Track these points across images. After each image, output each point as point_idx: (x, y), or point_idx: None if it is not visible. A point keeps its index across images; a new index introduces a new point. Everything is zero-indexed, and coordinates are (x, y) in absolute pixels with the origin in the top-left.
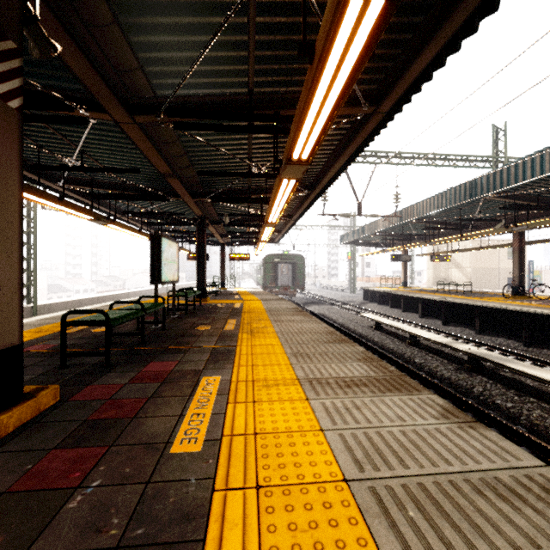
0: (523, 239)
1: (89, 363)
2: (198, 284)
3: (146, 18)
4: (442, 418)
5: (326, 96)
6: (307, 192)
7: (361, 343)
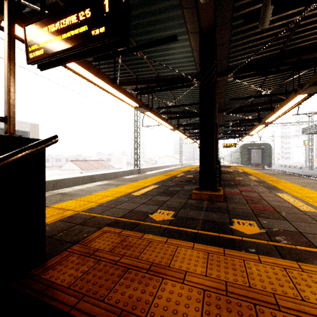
0: None
1: None
2: None
3: (242, 35)
4: None
5: None
6: None
7: None
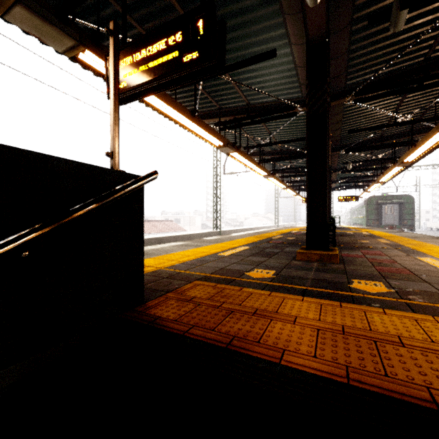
0: None
1: None
2: None
3: (366, 41)
4: None
5: None
6: None
7: None
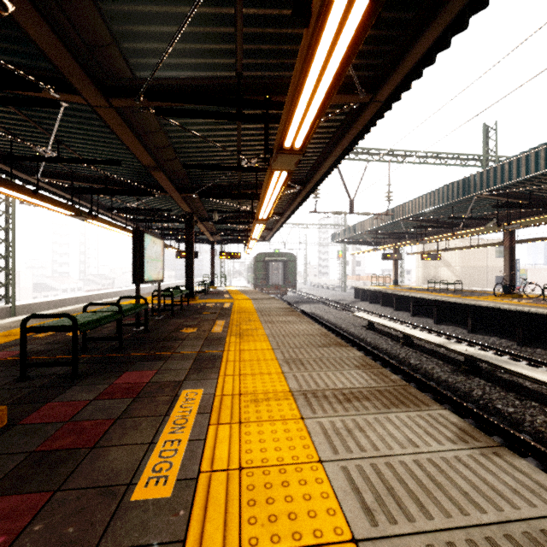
0: (514, 238)
1: (55, 373)
2: (187, 282)
3: None
4: (460, 442)
5: (324, 71)
6: (299, 188)
7: (354, 343)
